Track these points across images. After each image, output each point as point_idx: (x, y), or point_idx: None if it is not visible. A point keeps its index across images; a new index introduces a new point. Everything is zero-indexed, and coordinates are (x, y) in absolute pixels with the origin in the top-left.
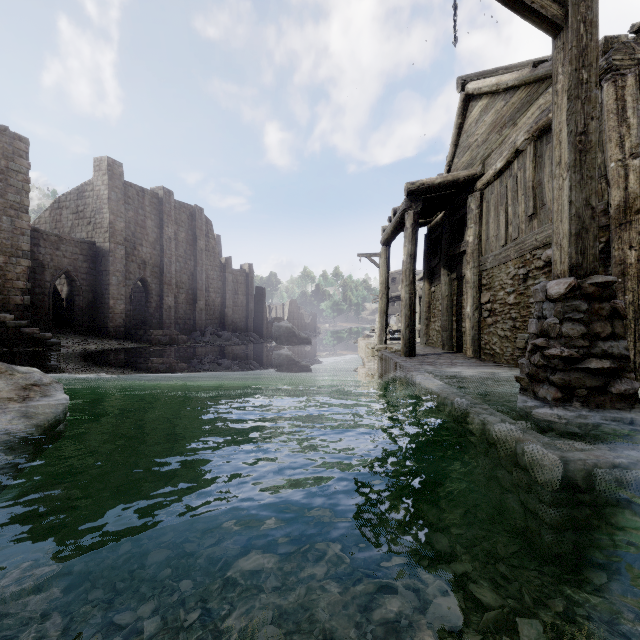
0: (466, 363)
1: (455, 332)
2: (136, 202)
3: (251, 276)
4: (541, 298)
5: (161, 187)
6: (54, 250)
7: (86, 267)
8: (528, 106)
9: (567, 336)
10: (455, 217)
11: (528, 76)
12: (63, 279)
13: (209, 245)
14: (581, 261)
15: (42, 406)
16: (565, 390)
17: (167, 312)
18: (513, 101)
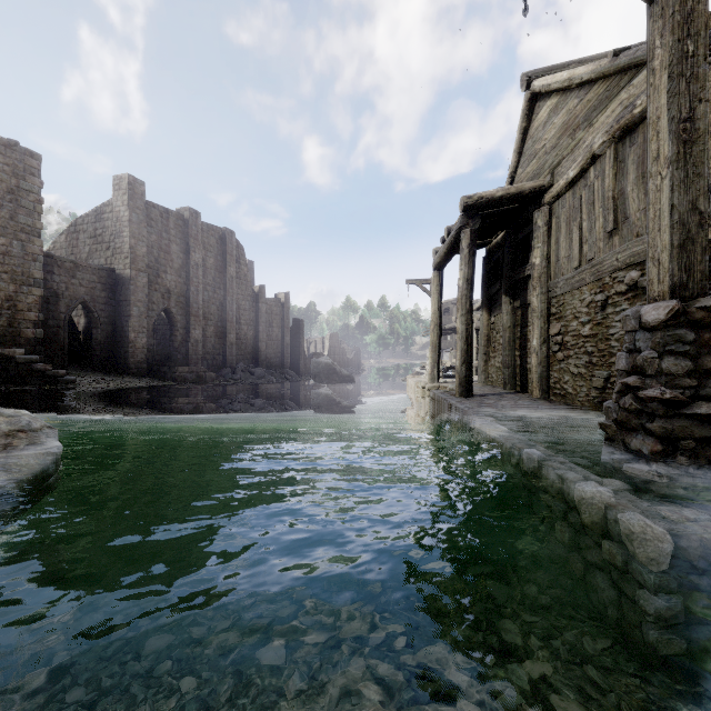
0: (533, 405)
1: (519, 369)
2: (160, 224)
3: (287, 306)
4: (633, 326)
5: (187, 208)
6: (69, 278)
7: (105, 297)
8: (607, 103)
9: (669, 373)
10: (519, 236)
11: (607, 67)
12: (80, 310)
13: (240, 272)
14: (686, 280)
15: (26, 456)
16: (667, 441)
17: (194, 346)
18: (589, 98)
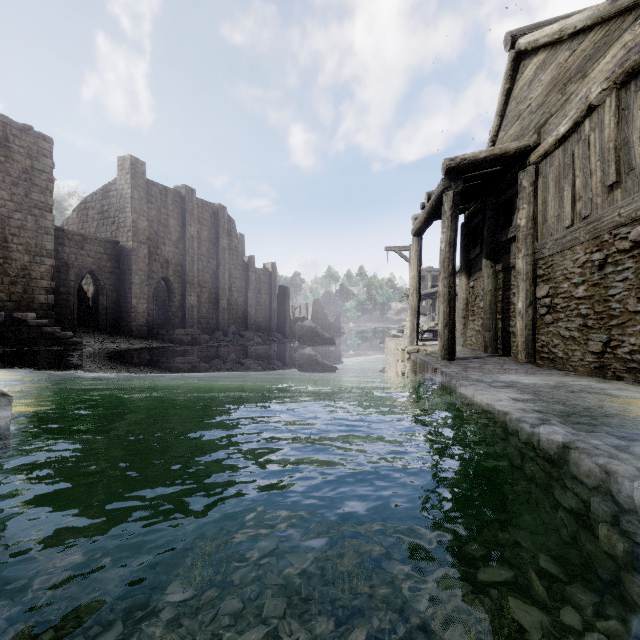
0: (521, 369)
1: (500, 332)
2: (159, 201)
3: (274, 275)
4: None
5: (184, 185)
6: (78, 249)
7: (110, 266)
8: (605, 49)
9: None
10: (500, 199)
11: (607, 9)
12: (89, 279)
13: (232, 244)
14: None
15: None
16: None
17: (190, 311)
18: (583, 47)
